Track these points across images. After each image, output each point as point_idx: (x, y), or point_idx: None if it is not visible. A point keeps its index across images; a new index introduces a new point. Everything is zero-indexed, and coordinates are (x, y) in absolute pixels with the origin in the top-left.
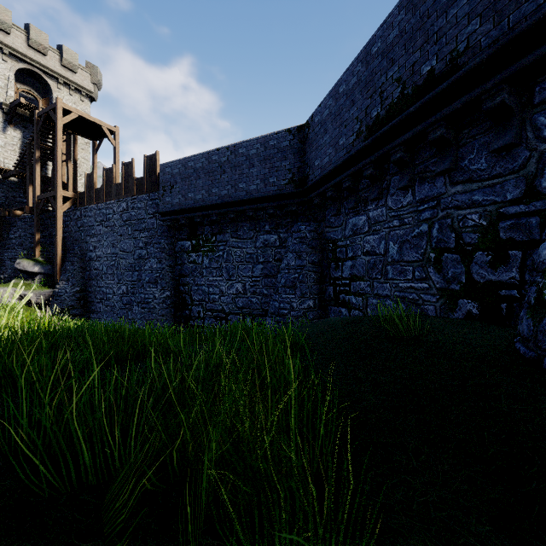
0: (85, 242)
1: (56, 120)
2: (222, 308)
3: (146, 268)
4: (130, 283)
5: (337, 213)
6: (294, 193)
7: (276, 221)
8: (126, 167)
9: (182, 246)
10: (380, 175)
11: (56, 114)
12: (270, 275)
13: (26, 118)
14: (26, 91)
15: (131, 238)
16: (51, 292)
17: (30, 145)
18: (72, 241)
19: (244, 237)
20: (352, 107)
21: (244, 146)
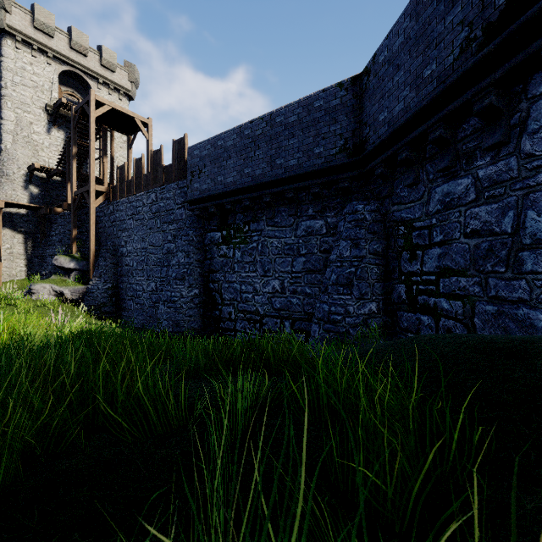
0: (117, 237)
1: (89, 113)
2: (256, 309)
3: (173, 263)
4: (158, 280)
5: (414, 182)
6: (347, 164)
7: (322, 202)
8: (155, 155)
9: (212, 238)
10: (506, 105)
11: (89, 107)
12: (314, 270)
13: (68, 118)
14: (69, 93)
15: (160, 231)
16: (85, 288)
17: (69, 142)
18: (105, 236)
19: (282, 225)
20: (451, 10)
21: (282, 113)
